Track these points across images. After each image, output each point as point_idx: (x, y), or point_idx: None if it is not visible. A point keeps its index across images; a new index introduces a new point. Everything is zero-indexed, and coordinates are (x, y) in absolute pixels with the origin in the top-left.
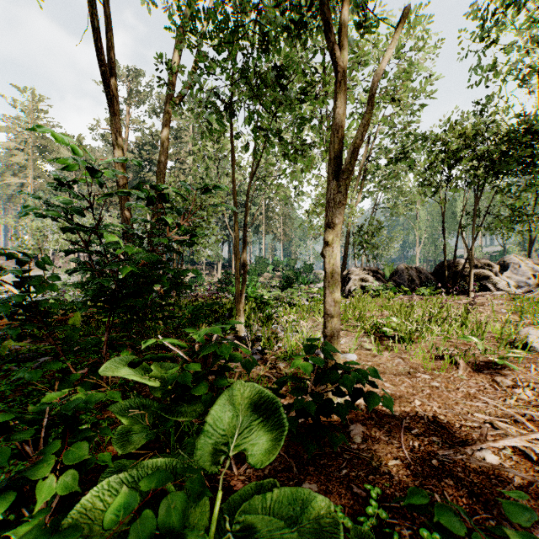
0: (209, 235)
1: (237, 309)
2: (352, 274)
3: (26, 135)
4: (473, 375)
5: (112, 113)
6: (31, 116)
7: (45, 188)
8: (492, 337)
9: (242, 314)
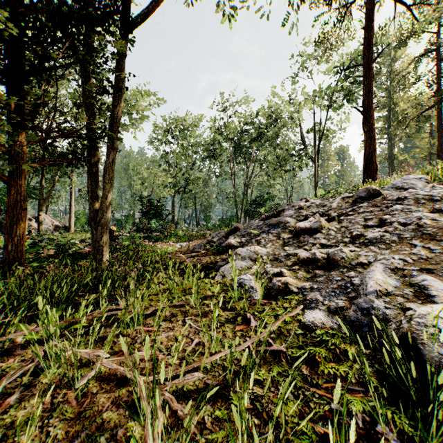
0: None
1: None
2: None
3: None
4: None
5: None
6: None
7: None
8: None
9: None
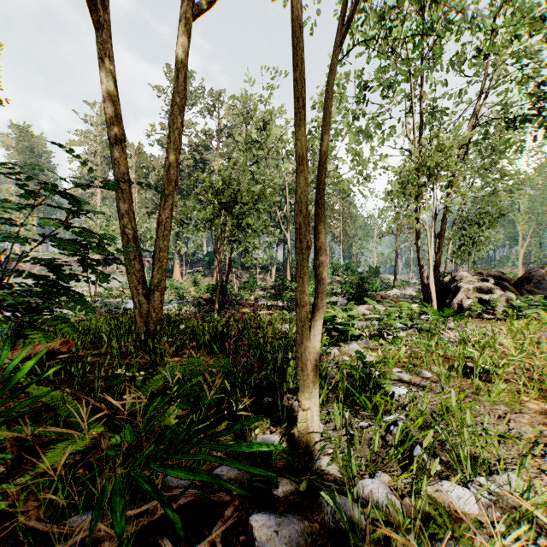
0: (258, 231)
1: (299, 389)
2: (461, 282)
3: (95, 147)
4: None
5: (96, 24)
6: (99, 129)
7: (110, 196)
8: None
9: (313, 399)
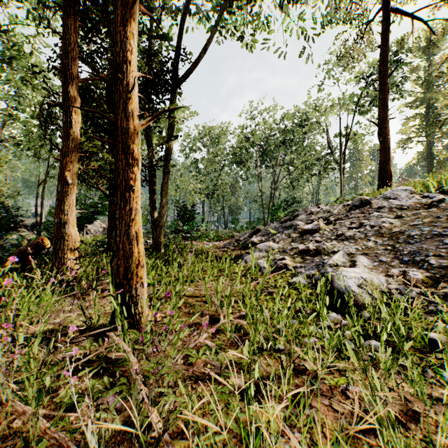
0: None
1: None
2: None
3: None
4: None
5: None
6: None
7: None
8: None
9: None
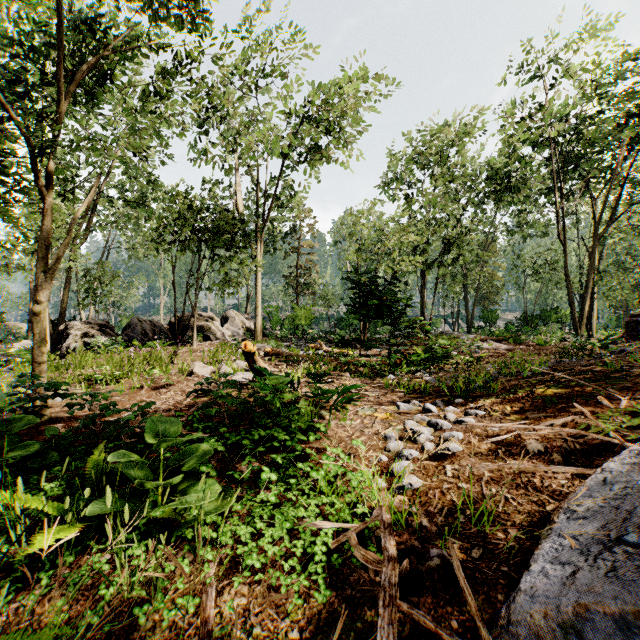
0: None
1: None
2: (72, 329)
3: None
4: (151, 391)
5: None
6: None
7: None
8: (180, 371)
9: None
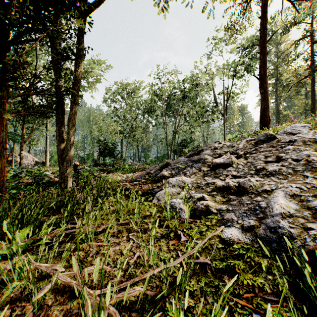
0: None
1: None
2: None
3: None
4: None
5: None
6: None
7: None
8: None
9: None
